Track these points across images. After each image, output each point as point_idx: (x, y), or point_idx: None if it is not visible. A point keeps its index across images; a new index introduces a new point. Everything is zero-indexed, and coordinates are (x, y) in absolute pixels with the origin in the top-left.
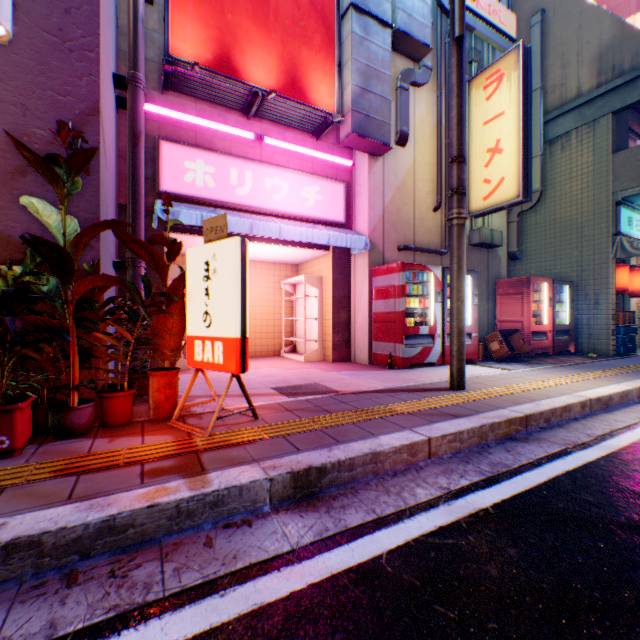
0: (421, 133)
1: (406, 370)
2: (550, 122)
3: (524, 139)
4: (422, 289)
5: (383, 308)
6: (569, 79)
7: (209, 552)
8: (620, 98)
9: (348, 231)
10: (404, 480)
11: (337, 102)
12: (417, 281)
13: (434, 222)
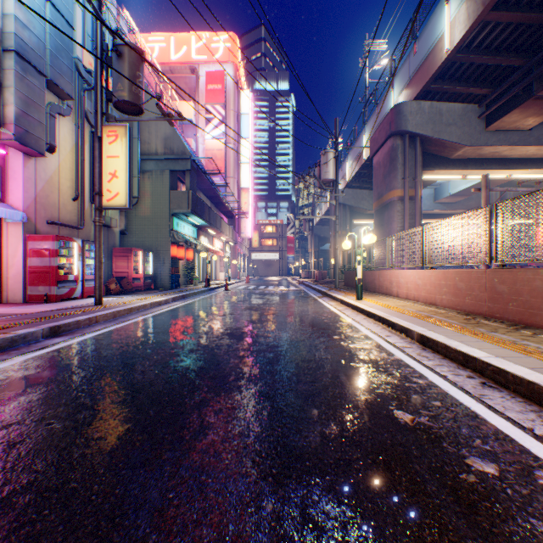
0: (66, 147)
1: (61, 302)
2: (144, 161)
3: (131, 176)
4: (70, 252)
5: (40, 263)
6: (153, 142)
7: (35, 346)
8: (174, 165)
9: (4, 204)
10: (91, 328)
11: (1, 112)
12: (67, 247)
13: (75, 207)
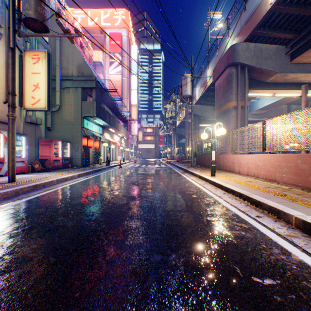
0: None
1: None
2: (64, 81)
3: (49, 87)
4: None
5: None
6: (70, 68)
7: None
8: (84, 84)
9: None
10: None
11: None
12: None
13: (5, 108)
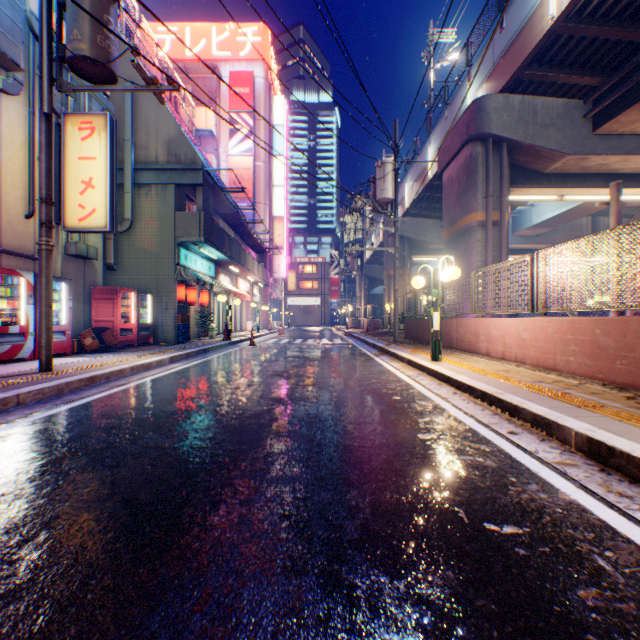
0: (12, 140)
1: None
2: (140, 171)
3: (113, 186)
4: (14, 291)
5: None
6: (153, 147)
7: None
8: (181, 178)
9: None
10: None
11: None
12: (8, 284)
13: (28, 228)
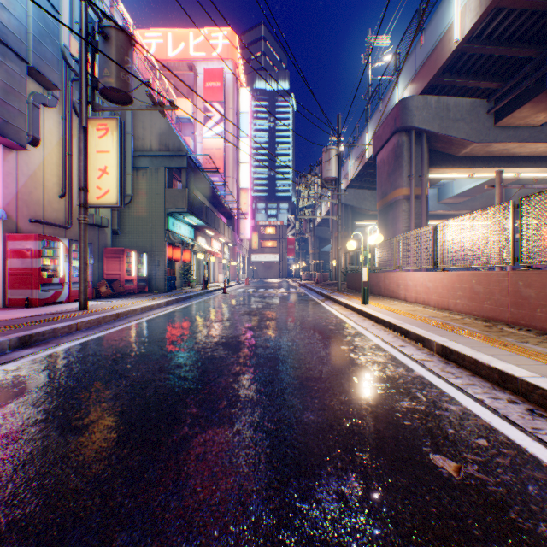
0: (51, 140)
1: (44, 307)
2: (138, 157)
3: (122, 172)
4: (55, 253)
5: (21, 265)
6: (148, 138)
7: None
8: (170, 162)
9: None
10: (69, 336)
11: None
12: (51, 247)
13: (61, 205)
